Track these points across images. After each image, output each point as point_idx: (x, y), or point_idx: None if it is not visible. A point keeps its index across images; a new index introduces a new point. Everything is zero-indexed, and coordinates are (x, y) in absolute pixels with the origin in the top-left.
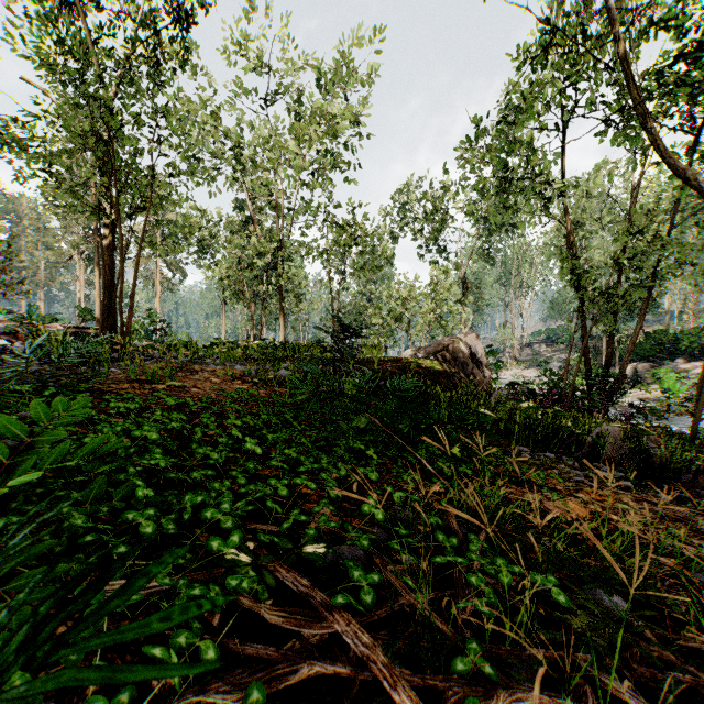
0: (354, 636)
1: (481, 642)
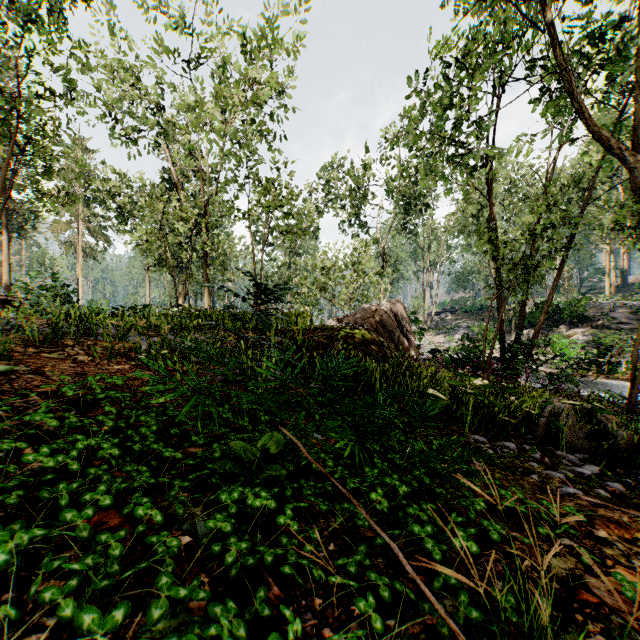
0: None
1: None
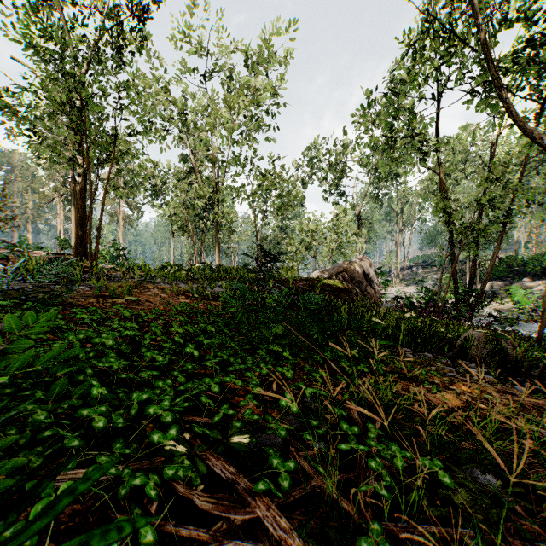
0: (273, 520)
1: (381, 523)
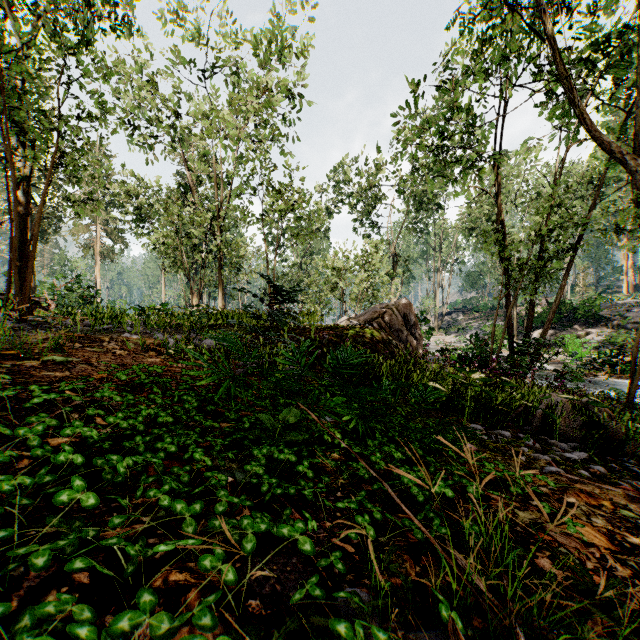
0: None
1: None
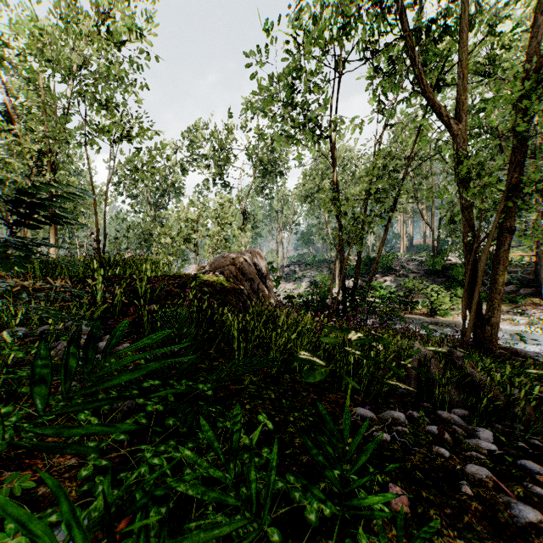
0: None
1: None
